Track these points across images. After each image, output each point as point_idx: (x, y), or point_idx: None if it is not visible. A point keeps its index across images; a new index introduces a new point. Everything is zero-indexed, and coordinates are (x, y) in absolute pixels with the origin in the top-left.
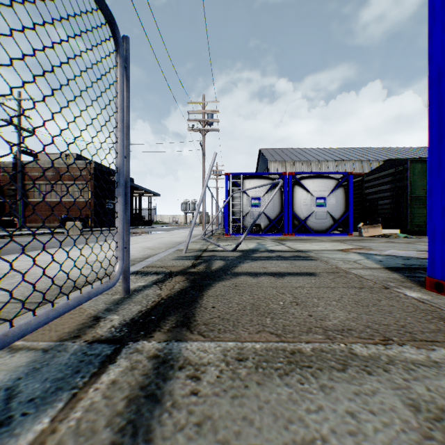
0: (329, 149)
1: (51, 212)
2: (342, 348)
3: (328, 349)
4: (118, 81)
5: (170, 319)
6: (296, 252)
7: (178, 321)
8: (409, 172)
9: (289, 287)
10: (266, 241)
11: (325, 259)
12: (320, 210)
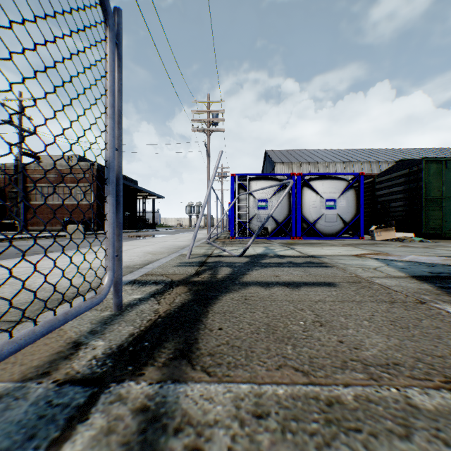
0: (336, 151)
1: (53, 215)
2: (394, 395)
3: (376, 397)
4: (107, 59)
5: (166, 346)
6: (308, 258)
7: (177, 349)
8: (424, 172)
9: (308, 301)
10: (274, 245)
11: (341, 265)
12: (330, 212)
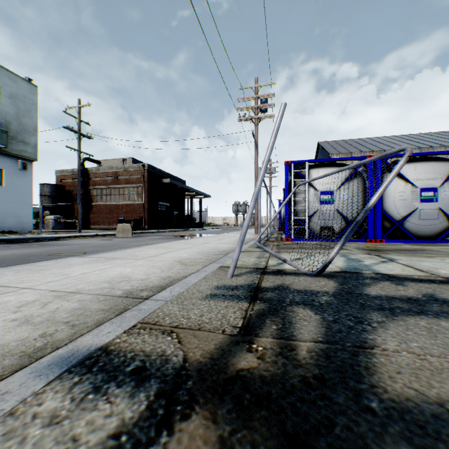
0: (408, 136)
1: (110, 214)
2: None
3: None
4: None
5: None
6: None
7: None
8: None
9: None
10: (354, 253)
11: None
12: (427, 206)
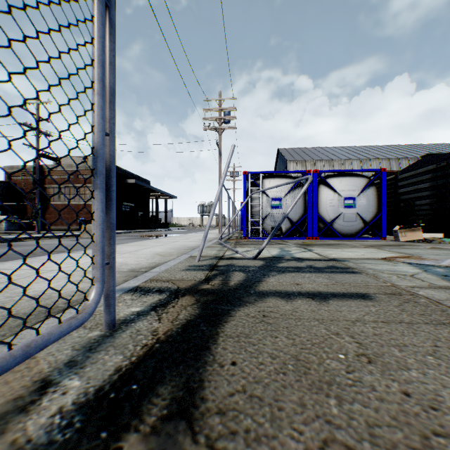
0: (352, 148)
1: (69, 215)
2: None
3: None
4: (95, 22)
5: (160, 393)
6: (330, 261)
7: (173, 400)
8: None
9: (342, 321)
10: (290, 246)
11: (371, 271)
12: (349, 211)
